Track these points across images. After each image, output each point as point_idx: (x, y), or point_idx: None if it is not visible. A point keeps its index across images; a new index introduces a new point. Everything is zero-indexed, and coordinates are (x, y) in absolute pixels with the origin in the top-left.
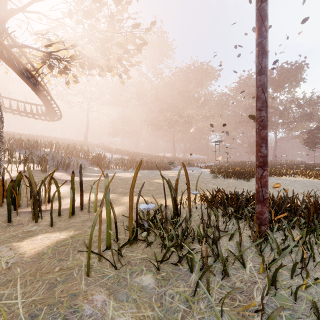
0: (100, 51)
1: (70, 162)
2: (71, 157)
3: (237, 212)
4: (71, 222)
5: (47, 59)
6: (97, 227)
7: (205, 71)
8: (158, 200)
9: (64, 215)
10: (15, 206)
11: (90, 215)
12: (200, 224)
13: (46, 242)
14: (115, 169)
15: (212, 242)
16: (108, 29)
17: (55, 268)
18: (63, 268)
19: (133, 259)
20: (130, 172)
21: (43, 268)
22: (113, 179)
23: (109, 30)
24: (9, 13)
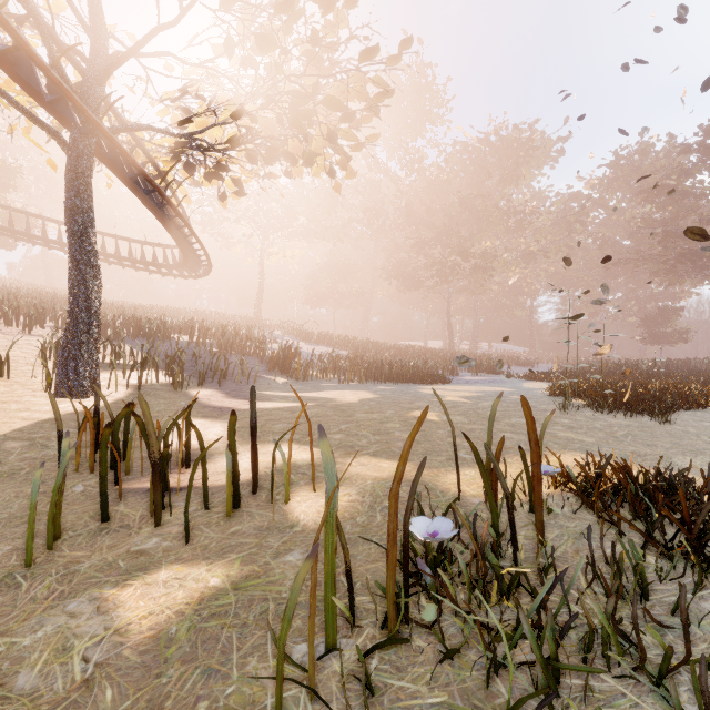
0: (289, 121)
1: (227, 367)
2: (230, 355)
3: (693, 544)
4: (232, 532)
5: (183, 151)
6: (295, 555)
7: (525, 144)
8: (435, 475)
9: (216, 506)
10: (117, 475)
11: (274, 511)
12: (581, 578)
13: (176, 595)
14: (321, 380)
15: (660, 677)
16: (306, 70)
17: (196, 707)
18: (215, 709)
19: (409, 707)
20: (354, 388)
21: (166, 698)
22: (319, 406)
23: (308, 72)
24: (111, 62)
